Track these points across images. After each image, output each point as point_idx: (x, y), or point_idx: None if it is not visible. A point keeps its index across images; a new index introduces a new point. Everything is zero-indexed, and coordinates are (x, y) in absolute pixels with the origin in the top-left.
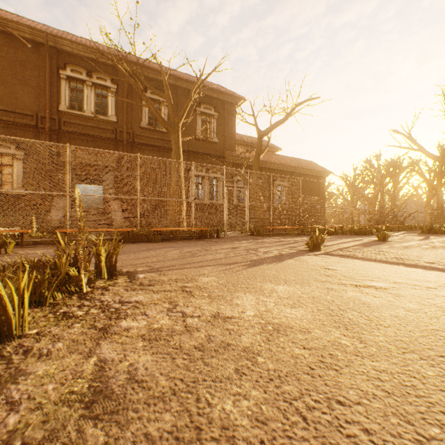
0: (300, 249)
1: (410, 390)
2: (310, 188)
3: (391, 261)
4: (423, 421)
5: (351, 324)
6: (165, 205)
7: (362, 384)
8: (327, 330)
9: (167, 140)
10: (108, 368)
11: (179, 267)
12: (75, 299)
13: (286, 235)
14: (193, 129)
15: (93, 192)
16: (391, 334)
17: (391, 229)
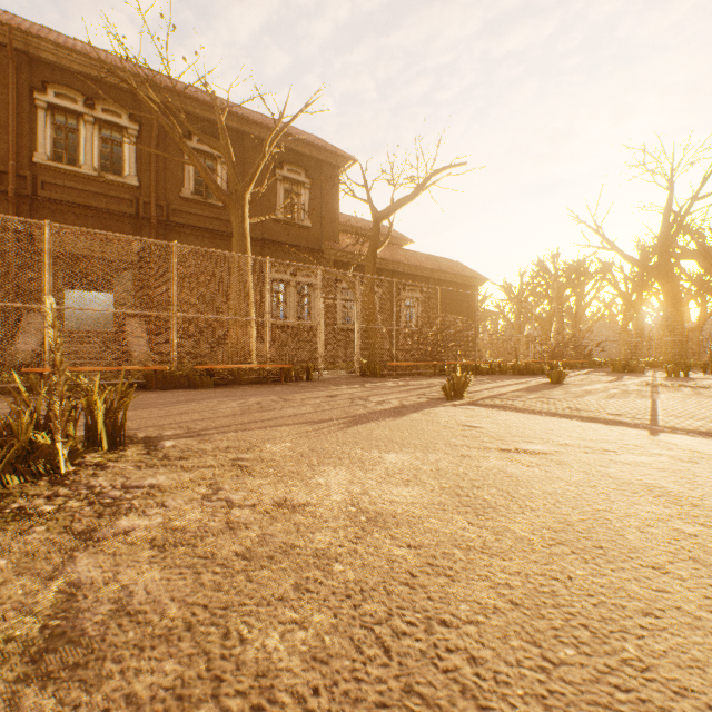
0: (434, 398)
1: (547, 598)
2: (456, 302)
3: (561, 414)
4: (555, 640)
5: (485, 507)
6: (221, 327)
7: (482, 593)
8: (448, 518)
9: (226, 220)
10: (83, 595)
11: (236, 428)
12: (43, 485)
13: (416, 375)
14: (271, 204)
15: (93, 304)
16: (539, 520)
17: (572, 365)
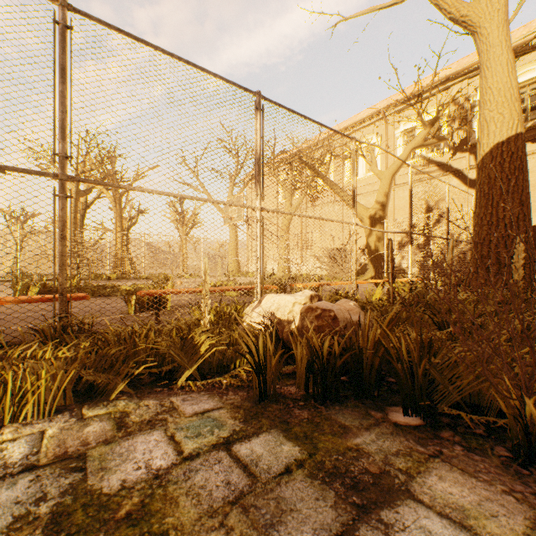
0: None
1: None
2: None
3: None
4: None
5: None
6: None
7: None
8: None
9: None
10: None
11: None
12: None
13: None
14: None
15: None
16: None
17: None
